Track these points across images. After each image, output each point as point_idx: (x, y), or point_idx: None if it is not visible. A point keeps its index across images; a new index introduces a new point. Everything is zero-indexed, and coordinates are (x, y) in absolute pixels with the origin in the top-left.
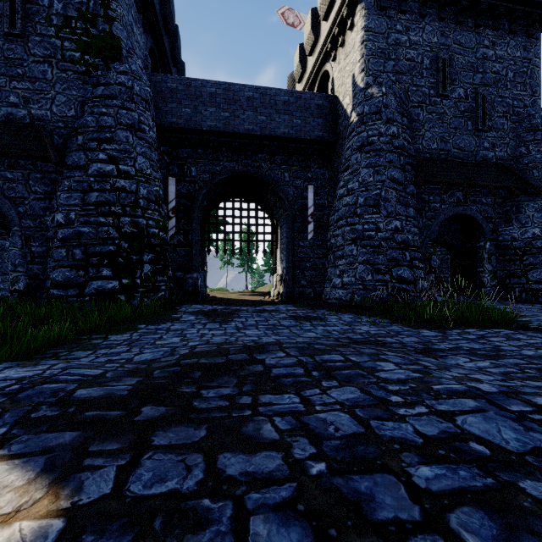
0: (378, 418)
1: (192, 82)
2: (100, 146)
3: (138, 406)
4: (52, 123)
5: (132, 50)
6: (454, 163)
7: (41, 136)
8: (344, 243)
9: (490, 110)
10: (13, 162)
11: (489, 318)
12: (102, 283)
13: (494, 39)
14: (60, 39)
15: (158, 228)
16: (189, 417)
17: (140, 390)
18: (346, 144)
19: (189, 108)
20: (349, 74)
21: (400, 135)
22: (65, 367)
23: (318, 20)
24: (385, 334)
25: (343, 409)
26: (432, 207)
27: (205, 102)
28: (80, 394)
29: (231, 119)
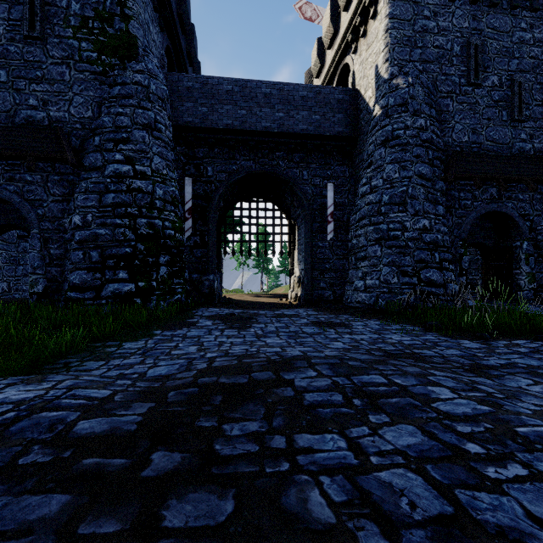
0: (464, 485)
1: (208, 80)
2: (116, 146)
3: (147, 450)
4: (70, 124)
5: (148, 49)
6: (487, 156)
7: (59, 138)
8: (367, 244)
9: (528, 98)
10: (31, 164)
11: (536, 326)
12: (119, 286)
13: (533, 21)
14: (78, 40)
15: (175, 229)
16: (210, 472)
17: (151, 424)
18: (369, 139)
19: (205, 107)
20: (371, 66)
21: (429, 127)
22: (71, 385)
23: (337, 12)
24: (421, 344)
25: (409, 464)
26: (463, 205)
27: (221, 99)
28: (81, 428)
29: (248, 117)
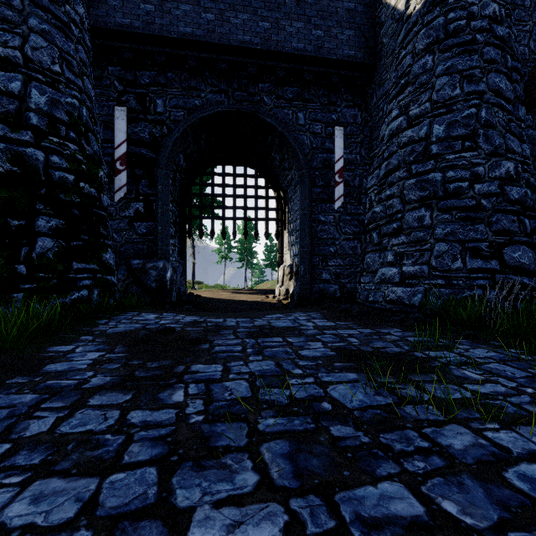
0: None
1: None
2: None
3: None
4: None
5: None
6: None
7: None
8: (403, 208)
9: None
10: None
11: None
12: None
13: None
14: None
15: (77, 174)
16: None
17: None
18: (399, 54)
19: (150, 4)
20: None
21: (504, 19)
22: None
23: None
24: None
25: None
26: None
27: None
28: None
29: (217, 24)
